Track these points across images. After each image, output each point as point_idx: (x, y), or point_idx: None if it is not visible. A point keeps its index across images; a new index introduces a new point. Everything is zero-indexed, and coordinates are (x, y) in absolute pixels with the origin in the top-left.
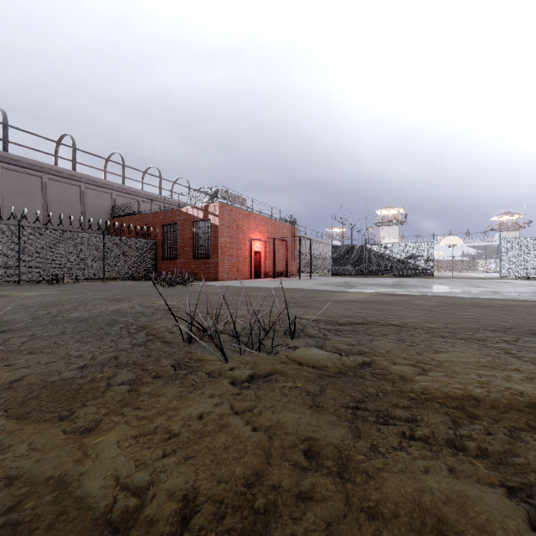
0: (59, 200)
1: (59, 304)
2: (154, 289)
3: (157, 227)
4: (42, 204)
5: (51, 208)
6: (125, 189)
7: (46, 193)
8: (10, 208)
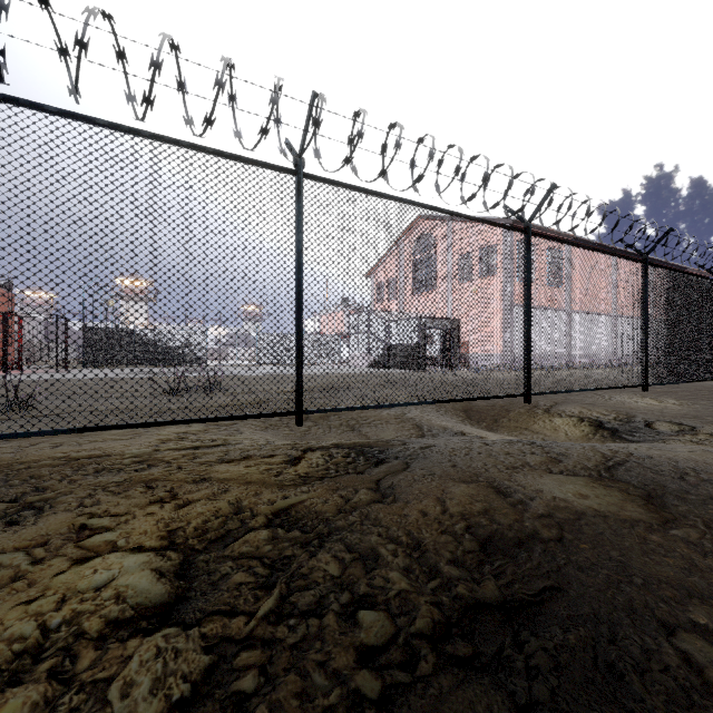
0: None
1: None
2: None
3: None
4: None
5: None
6: None
7: None
8: None
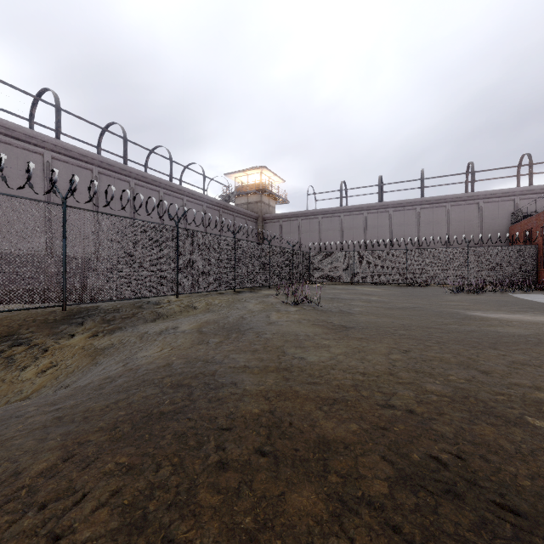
0: (459, 220)
1: (351, 293)
2: (434, 293)
3: (538, 230)
4: (446, 227)
5: (452, 228)
6: (531, 190)
7: (449, 217)
8: (425, 235)
